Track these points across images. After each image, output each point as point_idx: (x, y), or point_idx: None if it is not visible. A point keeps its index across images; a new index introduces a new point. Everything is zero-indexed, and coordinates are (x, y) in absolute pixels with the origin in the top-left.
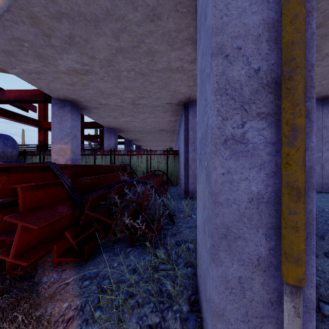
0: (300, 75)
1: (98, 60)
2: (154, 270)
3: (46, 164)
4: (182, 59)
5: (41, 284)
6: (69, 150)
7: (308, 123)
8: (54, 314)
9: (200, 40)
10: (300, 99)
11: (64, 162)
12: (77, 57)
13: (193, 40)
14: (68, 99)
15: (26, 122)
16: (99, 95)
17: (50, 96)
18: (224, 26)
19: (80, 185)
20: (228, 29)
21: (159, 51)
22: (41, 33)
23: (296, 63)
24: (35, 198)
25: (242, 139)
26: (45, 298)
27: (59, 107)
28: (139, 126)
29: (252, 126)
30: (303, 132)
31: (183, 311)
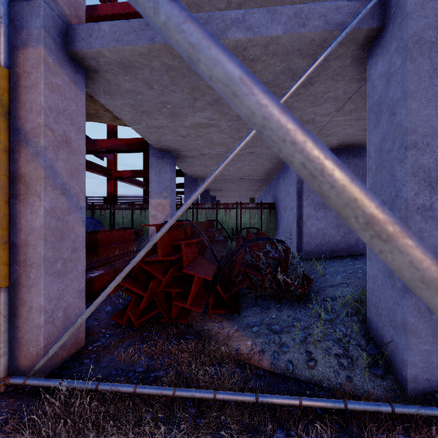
0: None
1: (229, 116)
2: (318, 319)
3: (187, 222)
4: (317, 113)
5: (207, 331)
6: (168, 205)
7: None
8: (243, 349)
9: (379, 123)
10: None
11: (162, 219)
12: (210, 114)
13: (336, 98)
14: (169, 149)
15: (97, 171)
16: (207, 145)
17: (146, 146)
18: (416, 128)
19: (201, 243)
20: (420, 130)
21: (296, 108)
22: (191, 98)
23: None
24: (188, 254)
25: (430, 207)
26: (222, 340)
27: (158, 157)
28: (229, 174)
29: (437, 199)
30: None
31: (362, 344)
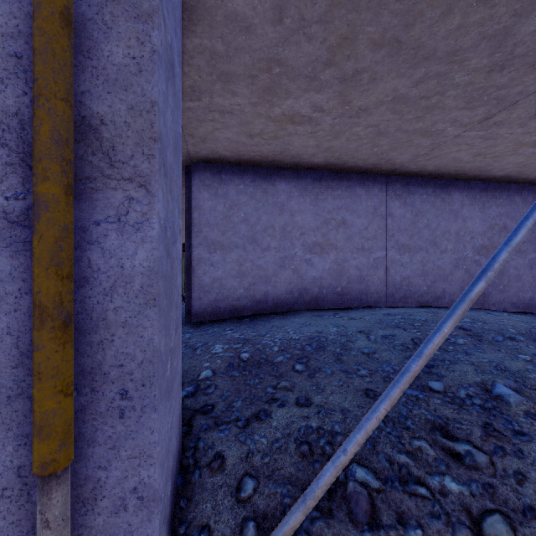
0: (45, 110)
1: None
2: None
3: None
4: None
5: None
6: None
7: (146, 197)
8: None
9: None
10: (43, 151)
11: None
12: None
13: None
14: None
15: None
16: None
17: None
18: None
19: None
20: None
21: None
22: None
23: (39, 88)
24: None
25: (24, 219)
26: None
27: None
28: None
29: None
30: (52, 208)
31: None
